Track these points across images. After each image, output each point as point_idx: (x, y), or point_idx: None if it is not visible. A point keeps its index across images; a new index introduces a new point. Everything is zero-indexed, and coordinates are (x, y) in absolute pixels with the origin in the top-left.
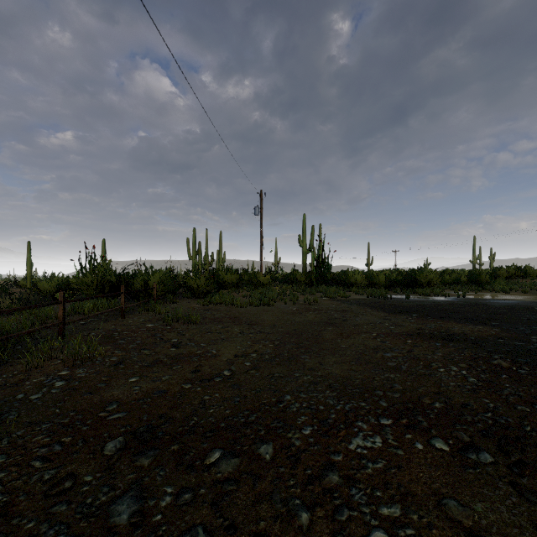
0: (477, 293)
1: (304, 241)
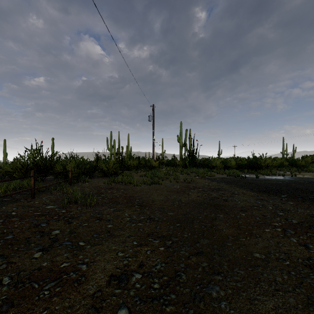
0: (300, 173)
1: (181, 139)
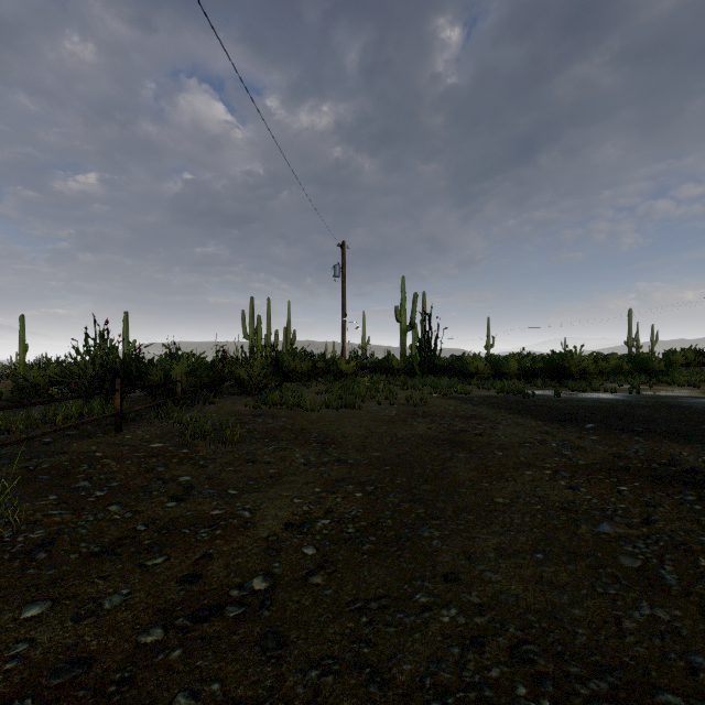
0: (652, 387)
1: (403, 314)
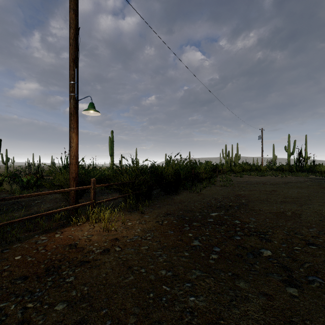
0: None
1: (288, 148)
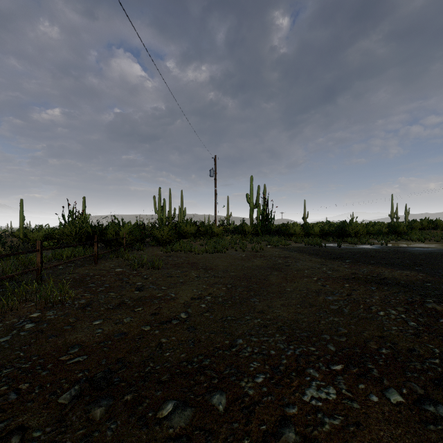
0: (396, 242)
1: (251, 198)
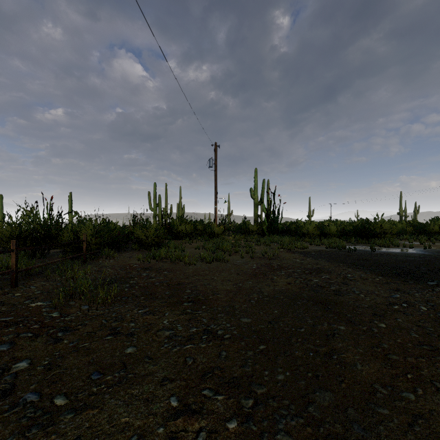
0: (434, 243)
1: (255, 193)
